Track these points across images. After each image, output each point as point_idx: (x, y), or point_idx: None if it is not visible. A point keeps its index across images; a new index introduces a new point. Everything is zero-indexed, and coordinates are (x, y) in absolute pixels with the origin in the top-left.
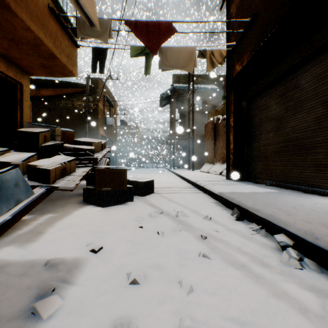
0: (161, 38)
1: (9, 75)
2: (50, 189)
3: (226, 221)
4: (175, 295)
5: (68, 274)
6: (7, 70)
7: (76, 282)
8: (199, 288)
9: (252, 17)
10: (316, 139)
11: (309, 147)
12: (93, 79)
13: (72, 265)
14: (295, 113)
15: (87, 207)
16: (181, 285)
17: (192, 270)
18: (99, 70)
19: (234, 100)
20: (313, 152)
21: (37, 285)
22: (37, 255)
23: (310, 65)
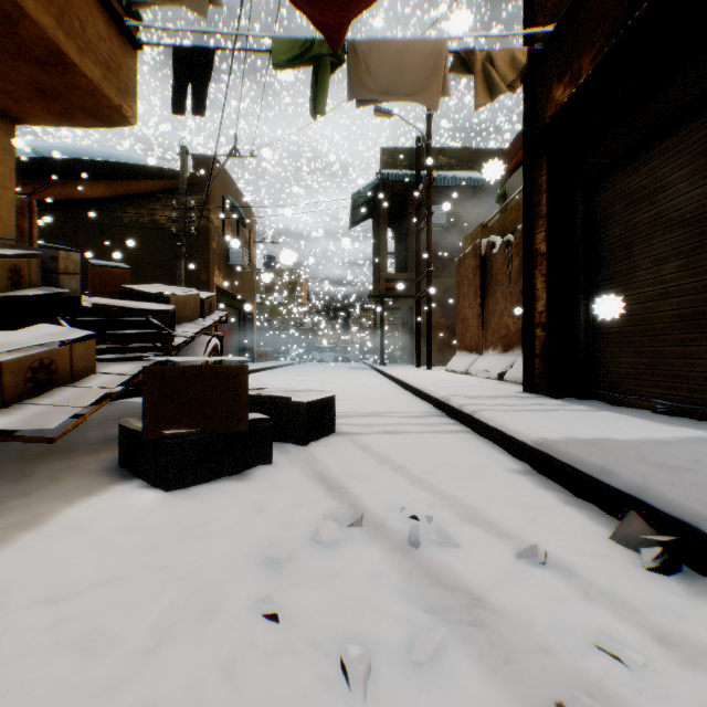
0: None
1: None
2: None
3: (613, 572)
4: None
5: None
6: None
7: None
8: None
9: None
10: None
11: None
12: (198, 160)
13: None
14: None
15: (117, 489)
16: None
17: None
18: (192, 106)
19: (548, 182)
20: None
21: None
22: None
23: None
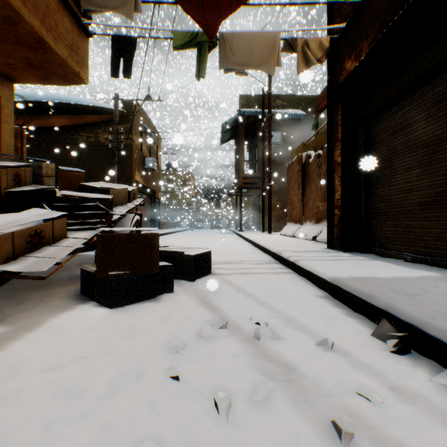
0: (223, 9)
1: None
2: None
3: (371, 353)
4: None
5: None
6: None
7: None
8: None
9: None
10: None
11: None
12: (125, 102)
13: None
14: None
15: (81, 307)
16: None
17: None
18: (123, 72)
19: (342, 119)
20: None
21: None
22: None
23: None
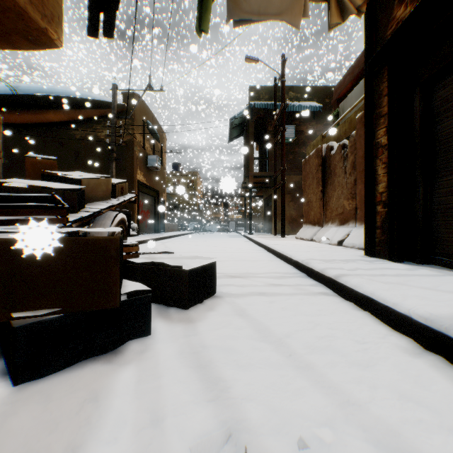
0: None
1: None
2: None
3: None
4: None
5: None
6: None
7: None
8: None
9: None
10: None
11: None
12: (125, 95)
13: None
14: None
15: None
16: None
17: None
18: (104, 29)
19: (389, 86)
20: None
21: None
22: None
23: None
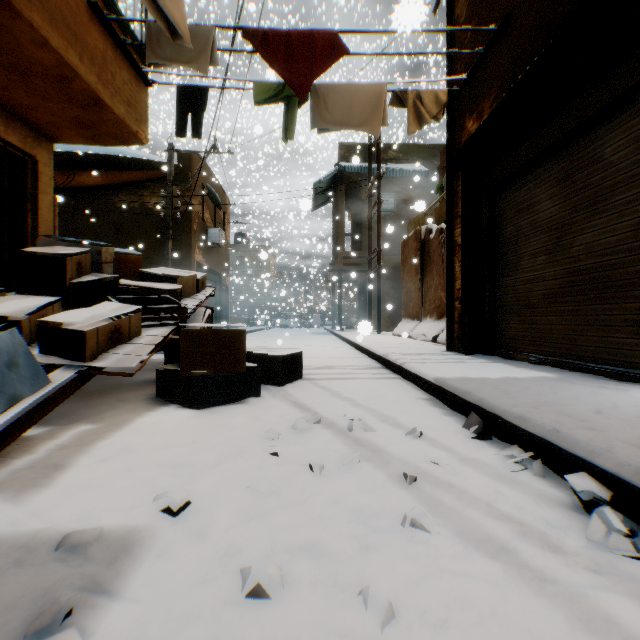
0: (316, 64)
1: (10, 140)
2: (86, 372)
3: (455, 440)
4: (353, 628)
5: (108, 571)
6: (5, 132)
7: (124, 590)
8: (407, 608)
9: (501, 22)
10: (639, 269)
11: (622, 285)
12: (181, 153)
13: (118, 547)
14: (593, 215)
15: (164, 409)
16: (365, 602)
17: (390, 560)
18: (192, 131)
19: (463, 191)
20: (632, 295)
21: (33, 600)
22: (44, 521)
23: (624, 117)
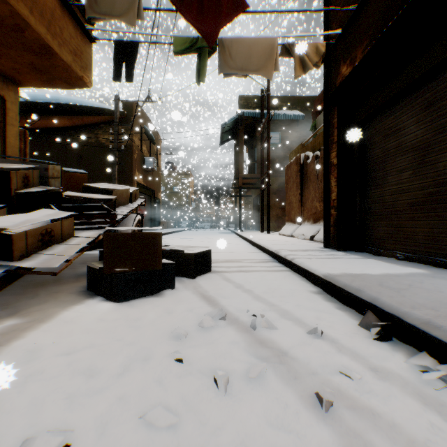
0: (222, 17)
1: None
2: (13, 271)
3: (356, 341)
4: None
5: None
6: None
7: None
8: None
9: None
10: None
11: None
12: (125, 103)
13: None
14: None
15: (89, 302)
16: None
17: None
18: (125, 76)
19: (338, 122)
20: None
21: None
22: None
23: None
